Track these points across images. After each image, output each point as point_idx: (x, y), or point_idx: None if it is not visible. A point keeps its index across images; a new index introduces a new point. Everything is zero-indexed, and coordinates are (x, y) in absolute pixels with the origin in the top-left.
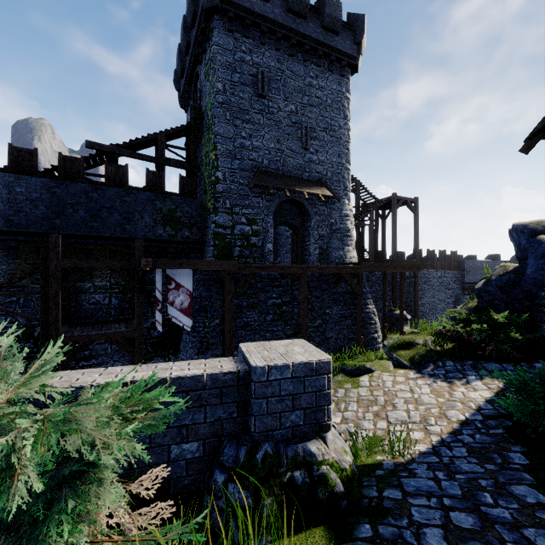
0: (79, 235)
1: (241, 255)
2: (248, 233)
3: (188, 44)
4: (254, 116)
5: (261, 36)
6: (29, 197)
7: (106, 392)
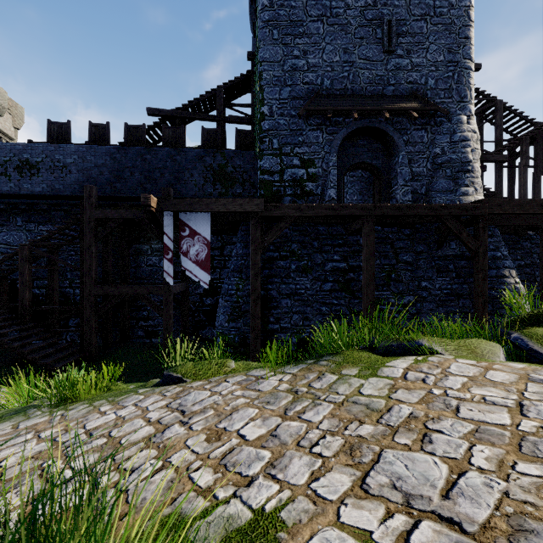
0: (135, 197)
1: None
2: (302, 178)
3: None
4: (310, 26)
5: None
6: (96, 165)
7: None
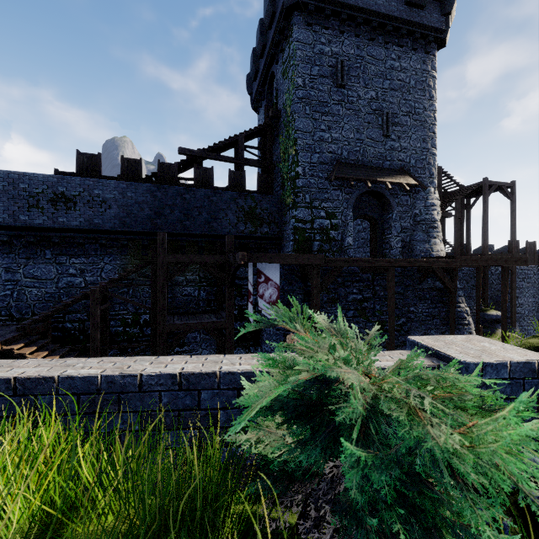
0: (175, 233)
1: (320, 250)
2: (327, 227)
3: (264, 47)
4: (333, 107)
5: (340, 24)
6: (137, 201)
7: (464, 379)
